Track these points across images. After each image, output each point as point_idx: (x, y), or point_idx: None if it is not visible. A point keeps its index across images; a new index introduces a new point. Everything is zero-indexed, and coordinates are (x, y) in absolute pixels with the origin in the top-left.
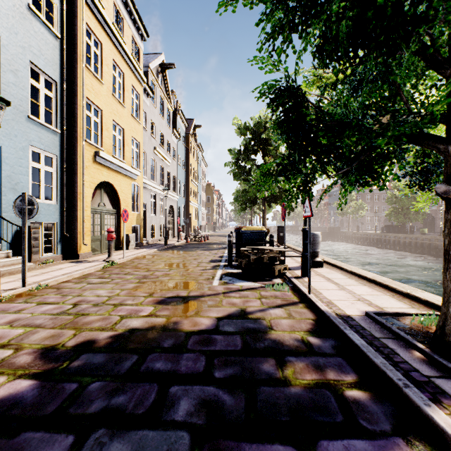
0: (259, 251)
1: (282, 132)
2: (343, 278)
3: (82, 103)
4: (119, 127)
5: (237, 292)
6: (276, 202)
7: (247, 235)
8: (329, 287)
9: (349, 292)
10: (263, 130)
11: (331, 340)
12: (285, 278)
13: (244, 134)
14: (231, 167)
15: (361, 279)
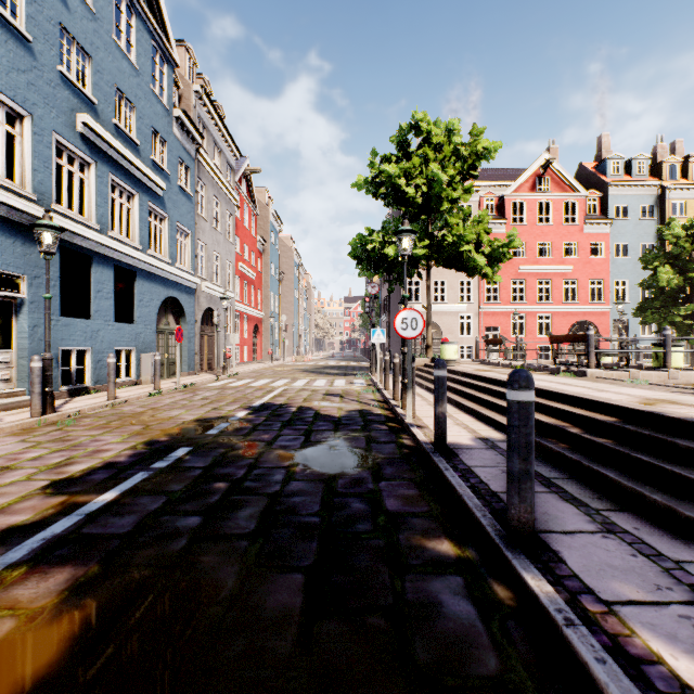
0: None
1: None
2: None
3: None
4: None
5: None
6: None
7: None
8: None
9: None
10: None
11: None
12: None
13: None
14: None
15: None
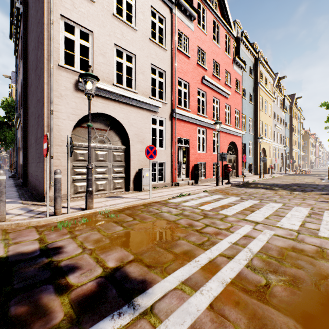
0: None
1: None
2: None
3: (258, 123)
4: (265, 124)
5: None
6: None
7: None
8: None
9: None
10: None
11: None
12: None
13: None
14: None
15: None
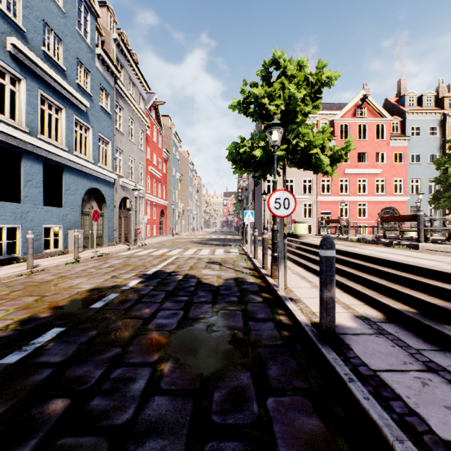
0: None
1: None
2: None
3: None
4: None
5: None
6: None
7: None
8: None
9: None
10: None
11: None
12: None
13: None
14: None
15: None
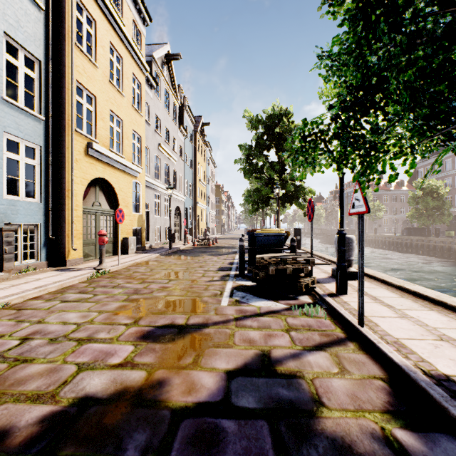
0: (279, 259)
1: (346, 54)
2: (394, 297)
3: (70, 86)
4: (117, 118)
5: (253, 317)
6: (291, 202)
7: (263, 238)
8: (382, 312)
9: (418, 323)
10: (277, 123)
11: (441, 439)
12: (314, 295)
13: (256, 128)
14: (241, 164)
15: (419, 298)
